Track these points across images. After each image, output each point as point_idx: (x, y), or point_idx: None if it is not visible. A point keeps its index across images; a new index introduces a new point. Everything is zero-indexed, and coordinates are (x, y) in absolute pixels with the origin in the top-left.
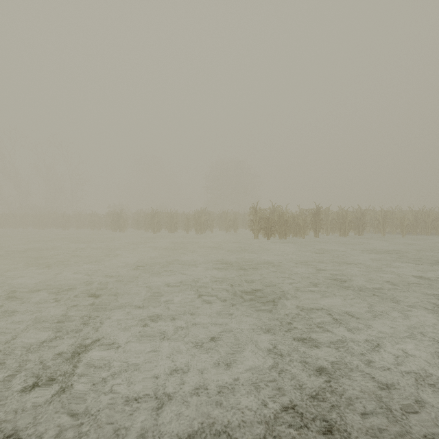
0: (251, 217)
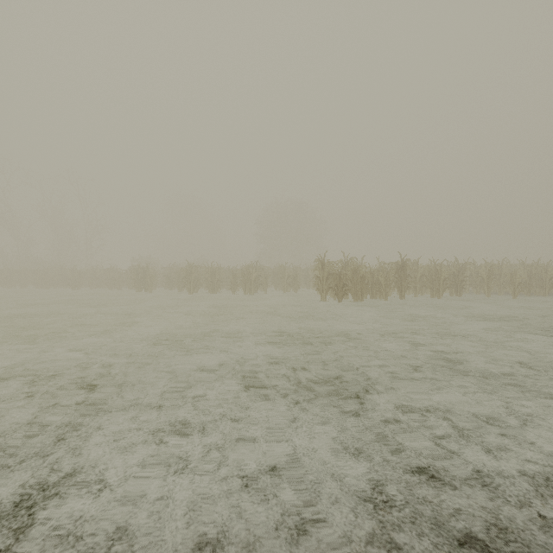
0: (316, 273)
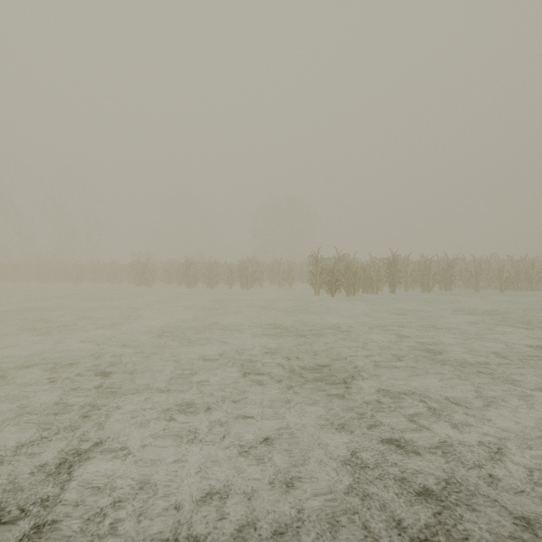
0: (310, 268)
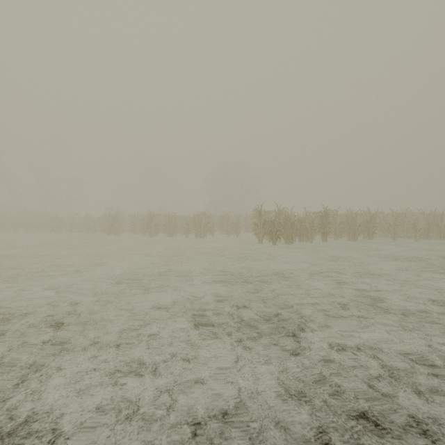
0: (254, 220)
